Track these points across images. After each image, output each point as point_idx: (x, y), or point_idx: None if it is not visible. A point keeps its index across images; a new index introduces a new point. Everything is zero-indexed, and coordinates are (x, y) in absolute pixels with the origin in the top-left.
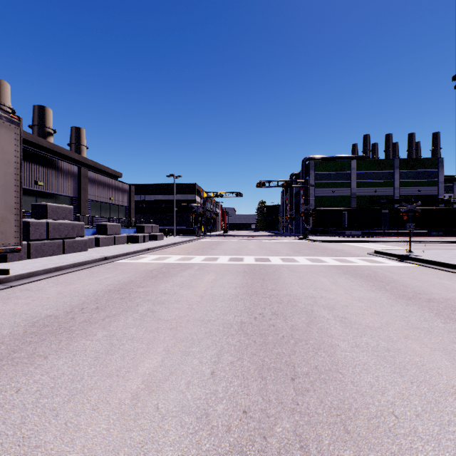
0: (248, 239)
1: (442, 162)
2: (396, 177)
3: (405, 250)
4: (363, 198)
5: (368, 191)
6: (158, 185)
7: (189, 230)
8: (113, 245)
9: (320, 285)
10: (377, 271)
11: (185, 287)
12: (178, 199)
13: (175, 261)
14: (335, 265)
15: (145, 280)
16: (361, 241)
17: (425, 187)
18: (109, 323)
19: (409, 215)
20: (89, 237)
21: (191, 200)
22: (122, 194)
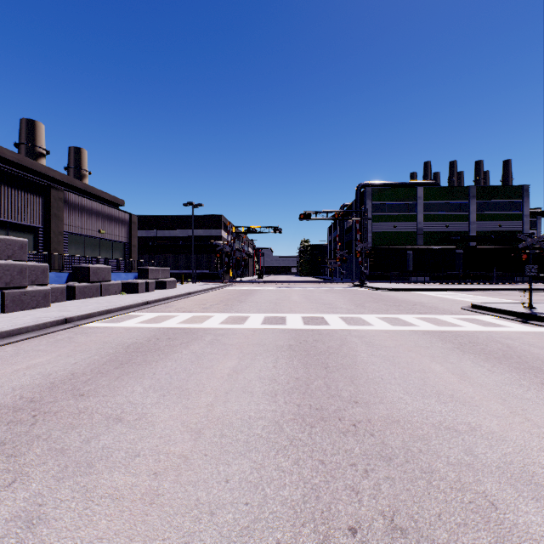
0: (289, 286)
1: (527, 190)
2: (472, 209)
3: (515, 303)
4: (431, 235)
5: (437, 226)
6: (174, 217)
7: (213, 275)
8: (99, 296)
9: (442, 384)
10: (510, 343)
11: (171, 395)
12: (199, 236)
13: (179, 323)
14: (431, 331)
15: (101, 372)
16: (437, 289)
17: (506, 221)
18: None
19: (529, 253)
20: (57, 286)
21: (216, 237)
22: (118, 225)
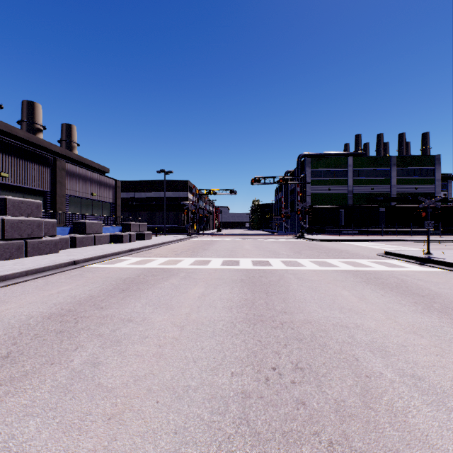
0: (242, 237)
1: (439, 159)
2: (393, 175)
3: (419, 251)
4: (359, 196)
5: (364, 188)
6: (149, 182)
7: (181, 228)
8: (93, 245)
9: (345, 302)
10: (404, 278)
11: (161, 308)
12: (170, 197)
13: (159, 265)
14: (348, 270)
15: (110, 295)
16: (362, 240)
17: (421, 184)
18: (0, 399)
19: (427, 211)
20: (63, 237)
21: (183, 197)
22: (106, 189)
